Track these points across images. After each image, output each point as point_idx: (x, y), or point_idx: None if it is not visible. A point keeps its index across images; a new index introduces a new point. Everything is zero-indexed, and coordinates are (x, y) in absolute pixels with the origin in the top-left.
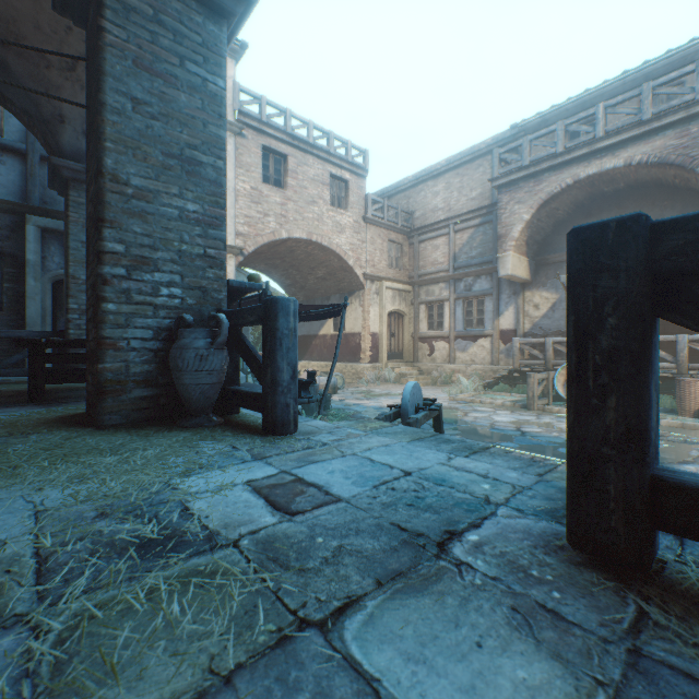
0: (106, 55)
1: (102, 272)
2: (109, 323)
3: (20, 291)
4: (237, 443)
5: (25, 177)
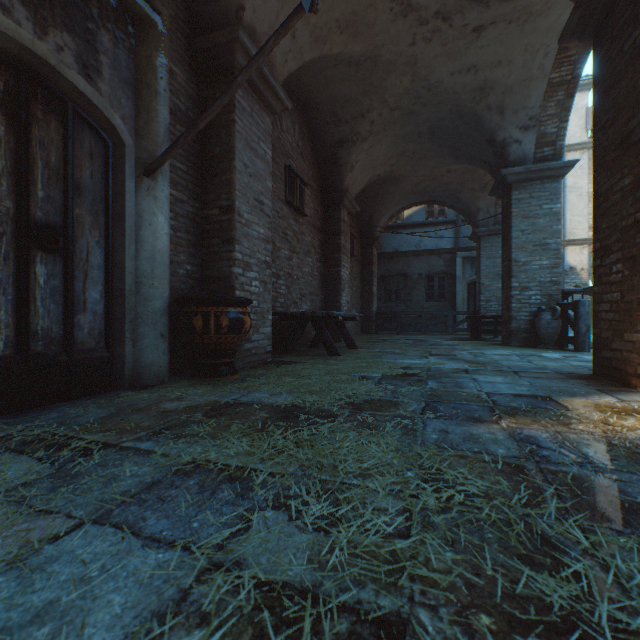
0: (512, 220)
1: (510, 294)
2: (513, 311)
3: (452, 291)
4: (560, 351)
5: (455, 234)
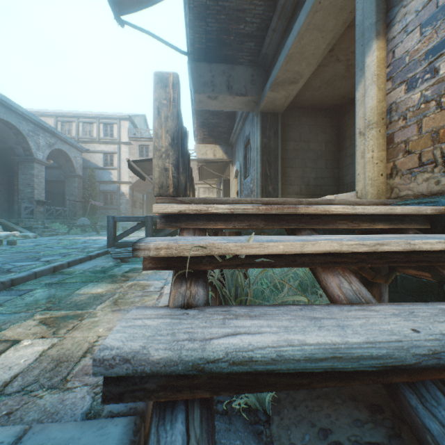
0: (19, 175)
1: (19, 201)
2: (20, 207)
3: None
4: None
5: None
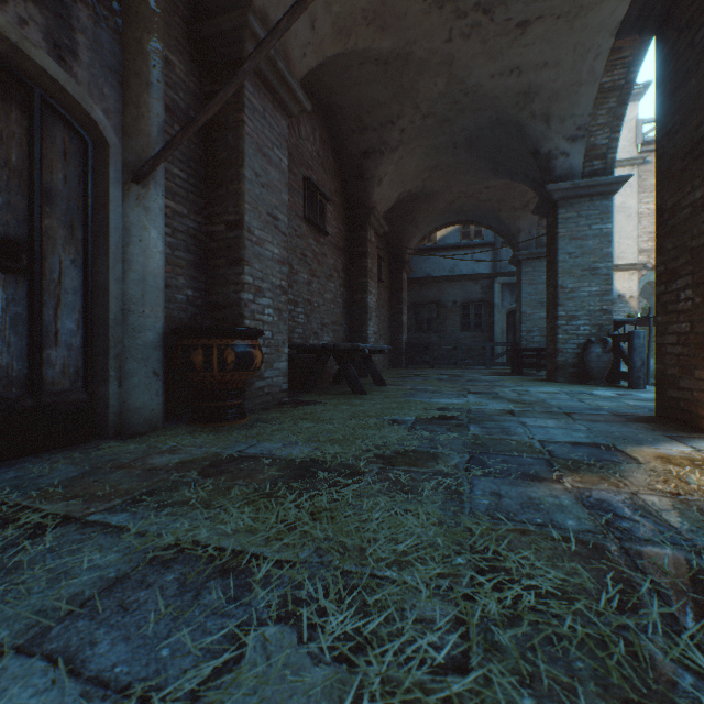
0: (558, 242)
1: (556, 324)
2: (559, 343)
3: (490, 320)
4: (612, 388)
5: (493, 257)
